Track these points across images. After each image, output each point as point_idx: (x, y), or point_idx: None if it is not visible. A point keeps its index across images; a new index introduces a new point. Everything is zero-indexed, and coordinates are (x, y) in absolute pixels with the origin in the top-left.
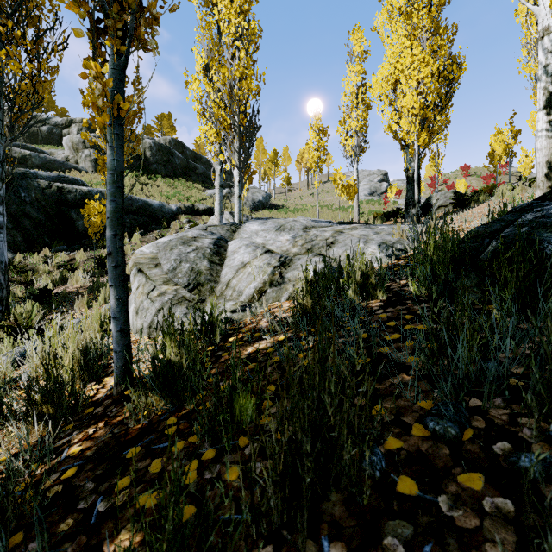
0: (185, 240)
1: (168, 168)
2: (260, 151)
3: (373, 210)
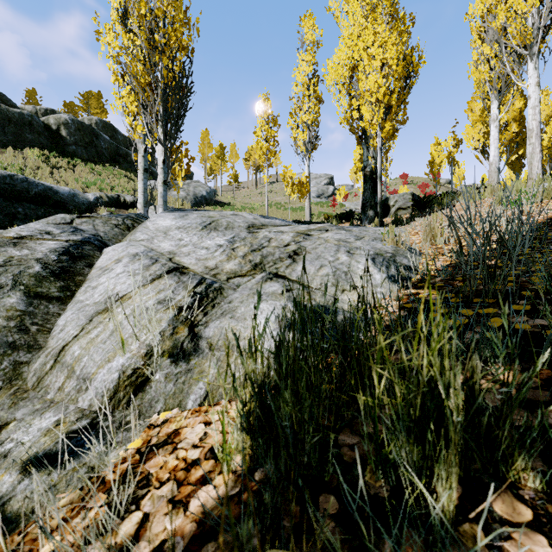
0: None
1: (91, 152)
2: (206, 144)
3: (322, 212)
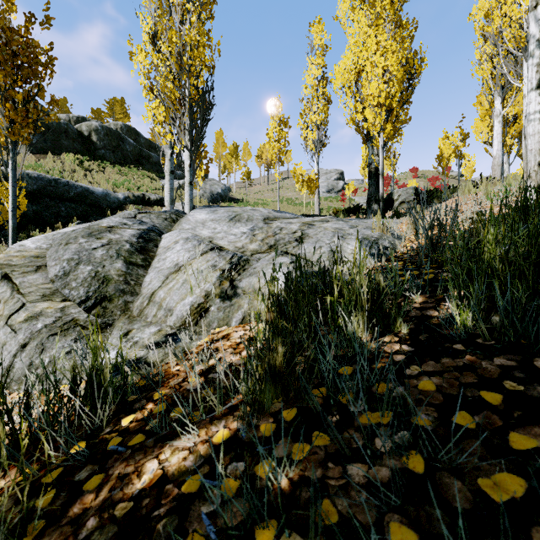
0: (93, 230)
1: (118, 155)
2: (220, 144)
3: (331, 207)
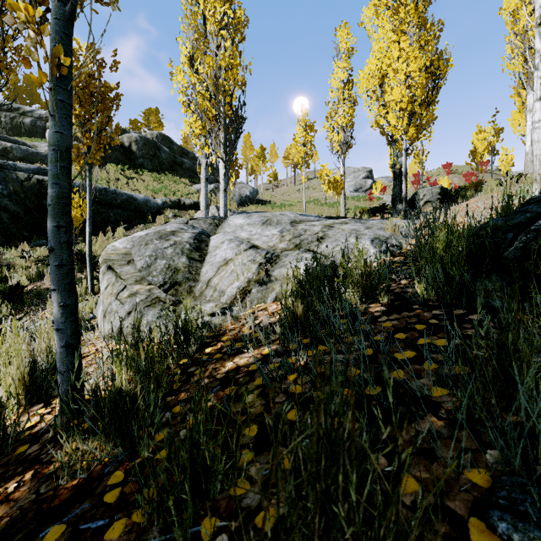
0: (162, 234)
1: (155, 163)
2: (248, 147)
3: (358, 206)
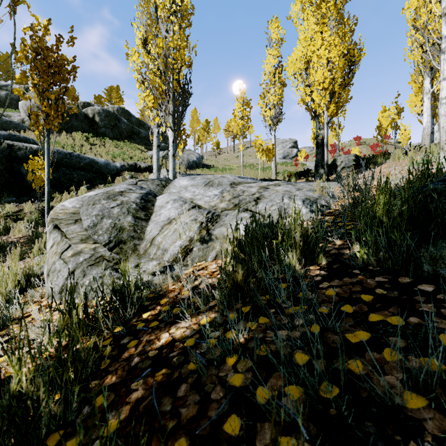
0: (110, 194)
1: (115, 132)
2: (195, 120)
3: (286, 171)
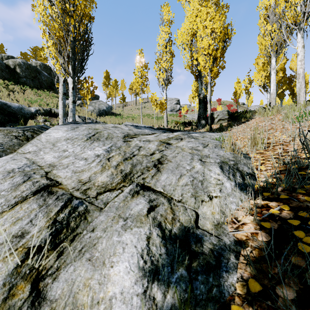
0: None
1: (36, 82)
2: (106, 80)
3: (173, 120)
